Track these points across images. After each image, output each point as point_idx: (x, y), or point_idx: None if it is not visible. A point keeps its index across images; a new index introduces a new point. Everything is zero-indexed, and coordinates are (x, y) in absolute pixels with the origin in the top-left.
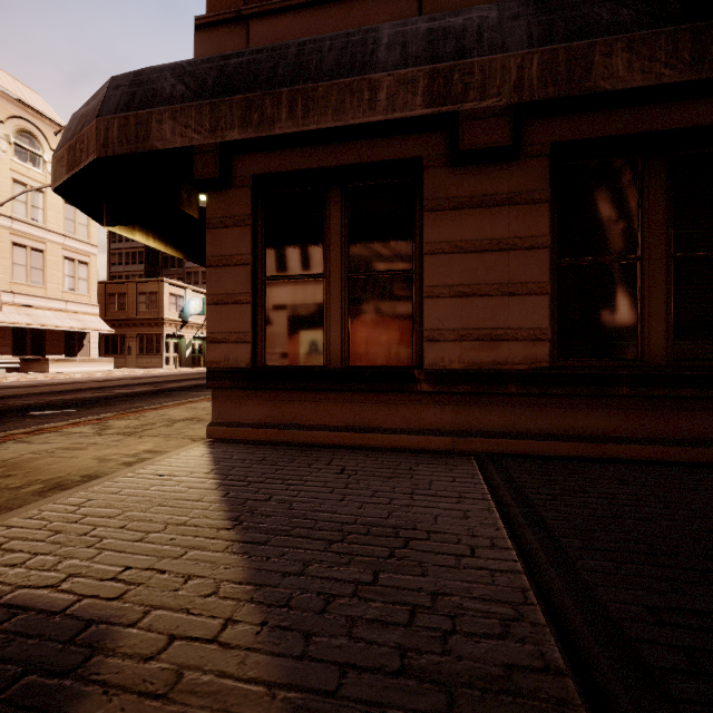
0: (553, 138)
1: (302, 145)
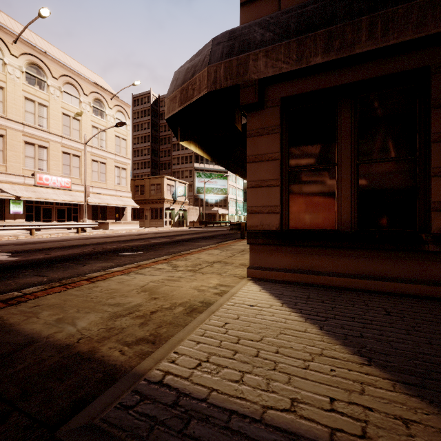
0: None
1: (320, 71)
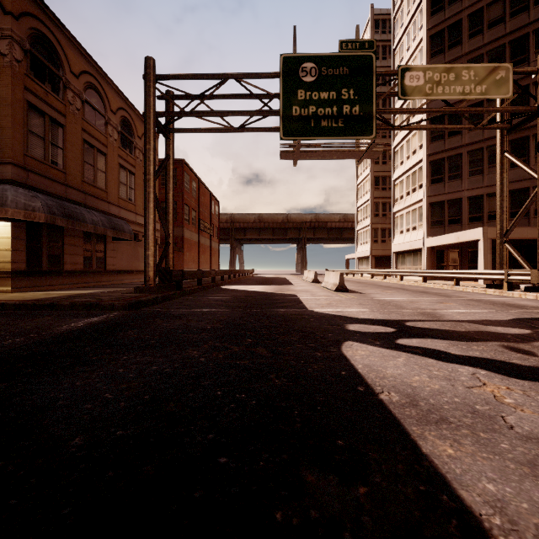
0: None
1: None
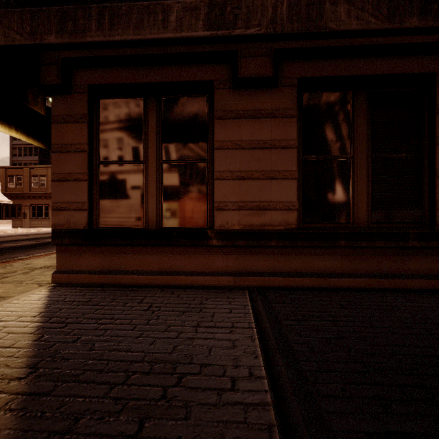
0: (299, 74)
1: (126, 65)
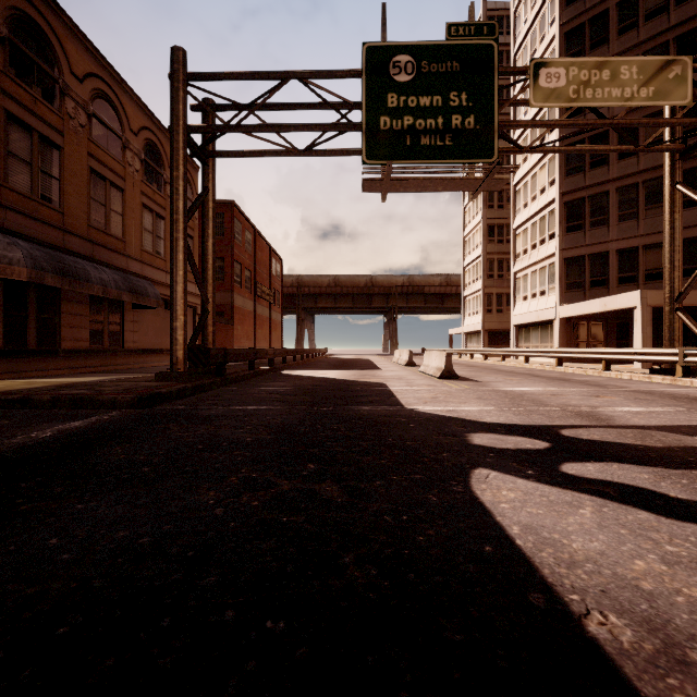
0: None
1: None
